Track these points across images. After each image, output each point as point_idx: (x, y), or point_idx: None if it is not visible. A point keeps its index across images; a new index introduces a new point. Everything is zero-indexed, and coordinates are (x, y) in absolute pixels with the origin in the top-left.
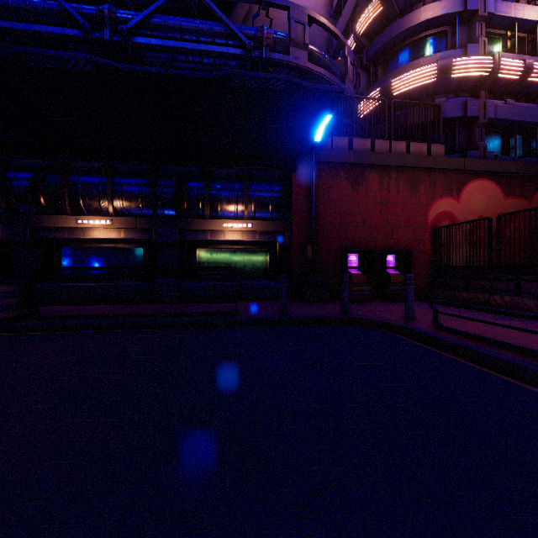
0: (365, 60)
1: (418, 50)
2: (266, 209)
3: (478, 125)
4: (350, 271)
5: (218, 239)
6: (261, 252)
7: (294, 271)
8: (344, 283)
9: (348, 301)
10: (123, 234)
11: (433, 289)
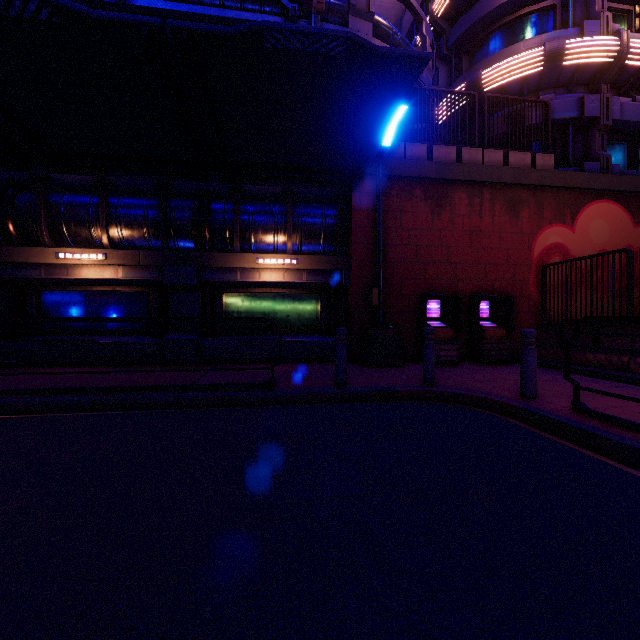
0: (445, 48)
1: (516, 33)
2: (316, 240)
3: (599, 129)
4: (429, 324)
5: (252, 281)
6: (310, 298)
7: (354, 324)
8: (427, 341)
9: (433, 367)
10: (121, 272)
11: (542, 348)
